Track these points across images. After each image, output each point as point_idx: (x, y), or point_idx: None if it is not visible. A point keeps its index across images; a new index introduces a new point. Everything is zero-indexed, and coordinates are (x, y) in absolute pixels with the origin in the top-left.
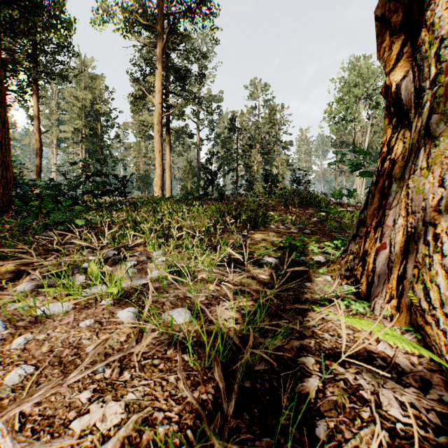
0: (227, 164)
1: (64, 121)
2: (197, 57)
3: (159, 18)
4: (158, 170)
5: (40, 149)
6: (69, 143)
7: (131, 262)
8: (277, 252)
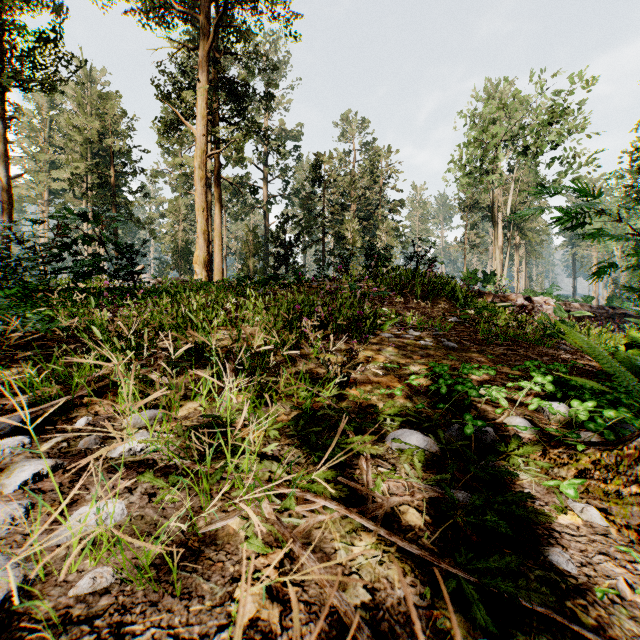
0: (308, 232)
1: (60, 165)
2: (262, 69)
3: (203, 2)
4: (201, 239)
5: (9, 203)
6: (67, 198)
7: (30, 470)
8: (416, 403)
